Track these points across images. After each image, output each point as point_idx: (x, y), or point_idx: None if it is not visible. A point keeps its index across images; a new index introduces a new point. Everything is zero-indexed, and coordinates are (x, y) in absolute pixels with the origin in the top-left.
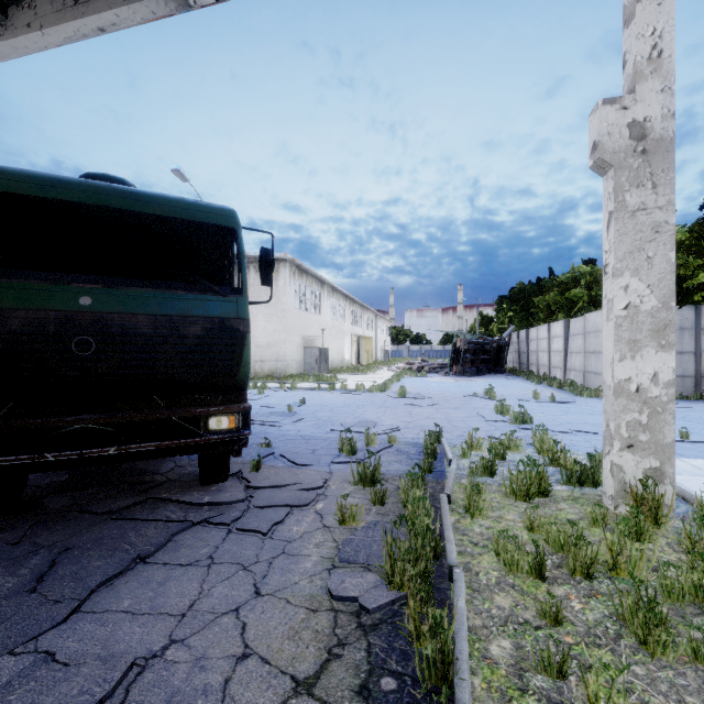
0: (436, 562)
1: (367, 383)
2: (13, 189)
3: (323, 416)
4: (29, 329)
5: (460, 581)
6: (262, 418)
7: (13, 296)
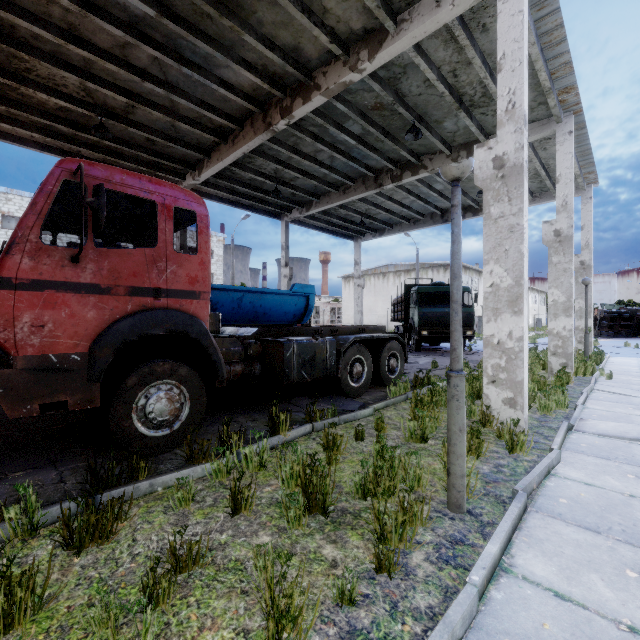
0: None
1: None
2: (432, 291)
3: None
4: (440, 315)
5: None
6: None
7: (437, 310)
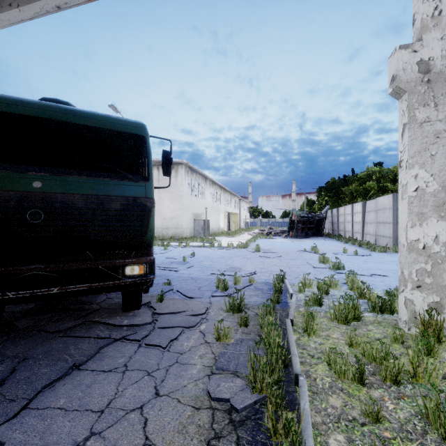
0: (285, 370)
1: (235, 242)
2: None
3: (206, 264)
4: None
5: (304, 387)
6: (166, 265)
7: None
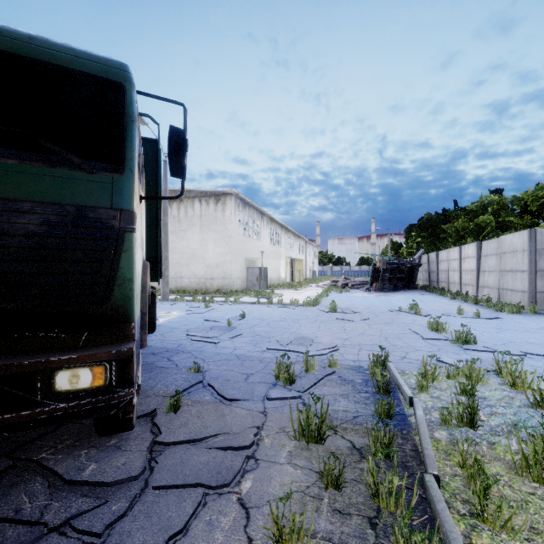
0: None
1: (300, 297)
2: None
3: (261, 331)
4: None
5: None
6: (202, 333)
7: None
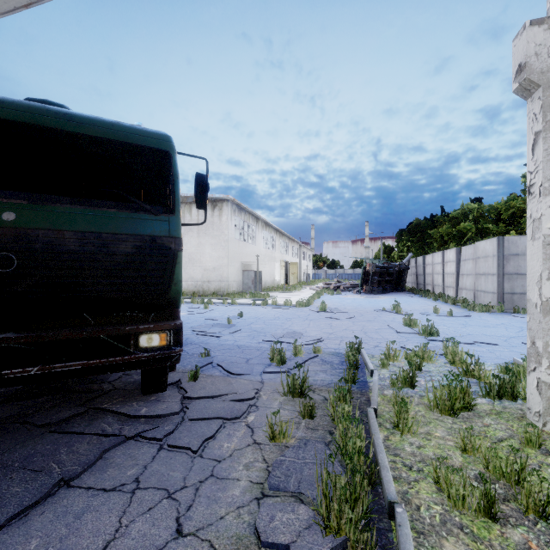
0: (371, 491)
1: (294, 299)
2: None
3: (257, 327)
4: None
5: (405, 526)
6: (205, 329)
7: None
